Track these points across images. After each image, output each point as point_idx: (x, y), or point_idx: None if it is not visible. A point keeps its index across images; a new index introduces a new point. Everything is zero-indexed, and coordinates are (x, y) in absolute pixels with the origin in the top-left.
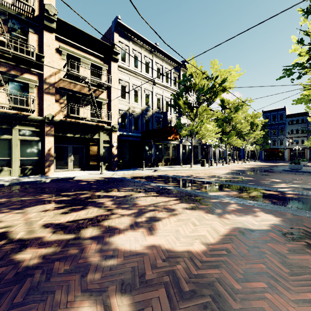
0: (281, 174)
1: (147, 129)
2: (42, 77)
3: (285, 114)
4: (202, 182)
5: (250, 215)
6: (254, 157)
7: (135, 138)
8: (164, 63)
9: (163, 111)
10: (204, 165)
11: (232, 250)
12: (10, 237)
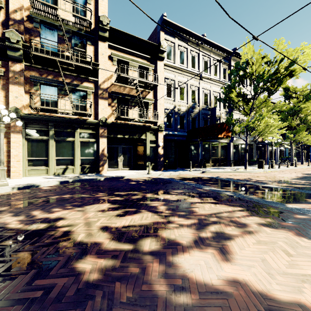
0: None
1: (194, 127)
2: (97, 84)
3: None
4: (269, 188)
5: None
6: None
7: (181, 137)
8: (212, 54)
9: (210, 107)
10: (262, 167)
11: None
12: (72, 239)
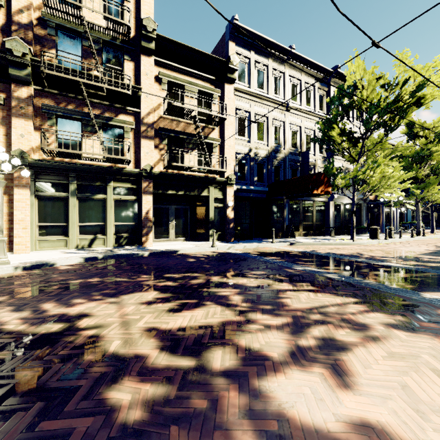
0: None
1: (277, 180)
2: (139, 117)
3: None
4: (391, 268)
5: None
6: None
7: (259, 194)
8: (304, 75)
9: (301, 150)
10: (376, 236)
11: None
12: (101, 348)
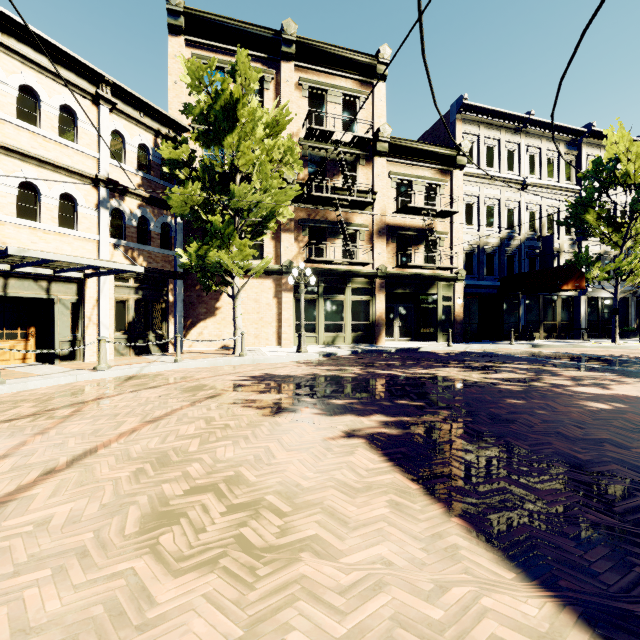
0: None
1: (510, 272)
2: (371, 218)
3: None
4: None
5: None
6: None
7: (489, 289)
8: (545, 141)
9: (541, 234)
10: None
11: None
12: (470, 380)
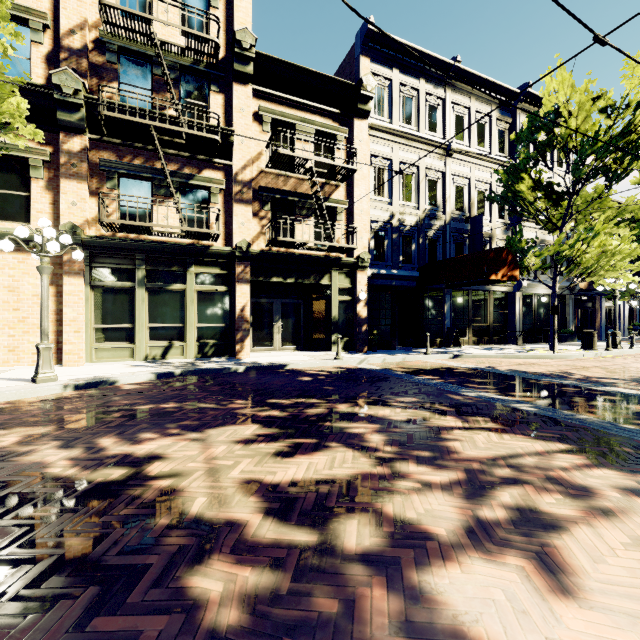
0: None
1: (433, 260)
2: (231, 172)
3: None
4: (621, 397)
5: None
6: None
7: (405, 281)
8: (475, 101)
9: (470, 214)
10: (592, 346)
11: None
12: (179, 508)
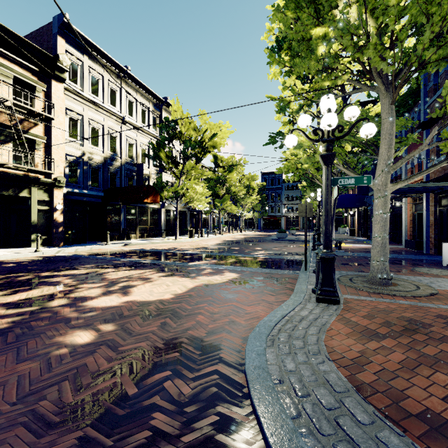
0: (267, 243)
1: (114, 186)
2: None
3: (282, 179)
4: (186, 254)
5: (218, 275)
6: (253, 226)
7: (93, 198)
8: (140, 96)
9: (137, 161)
10: (192, 236)
11: (194, 294)
12: None
